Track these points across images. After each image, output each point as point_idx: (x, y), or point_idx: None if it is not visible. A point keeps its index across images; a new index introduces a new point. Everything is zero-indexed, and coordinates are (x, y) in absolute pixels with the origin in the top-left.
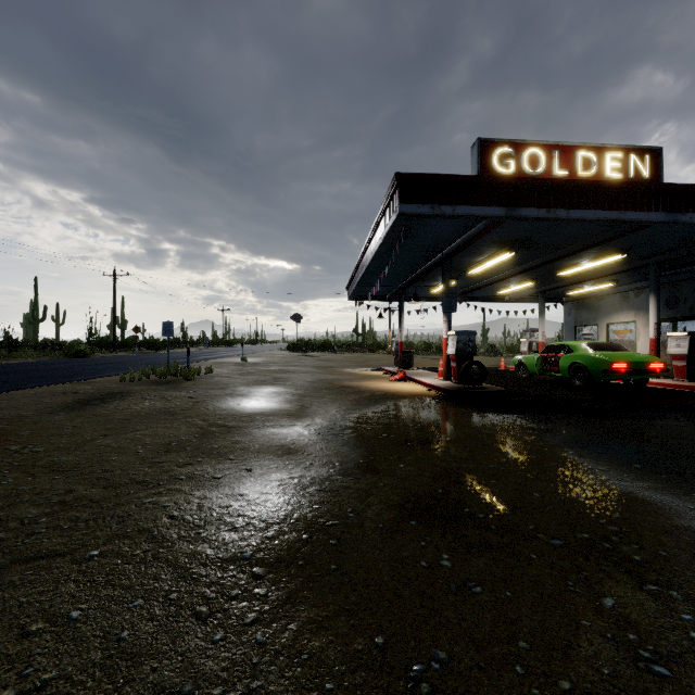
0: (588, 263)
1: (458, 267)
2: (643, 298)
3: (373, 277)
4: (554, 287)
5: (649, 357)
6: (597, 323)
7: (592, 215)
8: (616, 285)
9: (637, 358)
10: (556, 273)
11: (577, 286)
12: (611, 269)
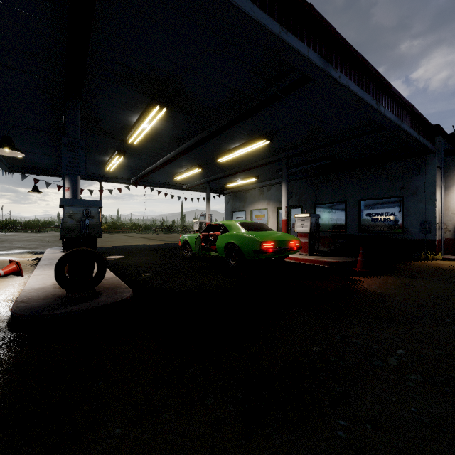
0: (240, 149)
1: (115, 132)
2: (272, 192)
3: (1, 131)
4: (217, 177)
5: (288, 236)
6: (245, 209)
7: (249, 9)
8: (256, 181)
9: (281, 237)
10: (216, 159)
11: (233, 179)
12: (256, 162)
